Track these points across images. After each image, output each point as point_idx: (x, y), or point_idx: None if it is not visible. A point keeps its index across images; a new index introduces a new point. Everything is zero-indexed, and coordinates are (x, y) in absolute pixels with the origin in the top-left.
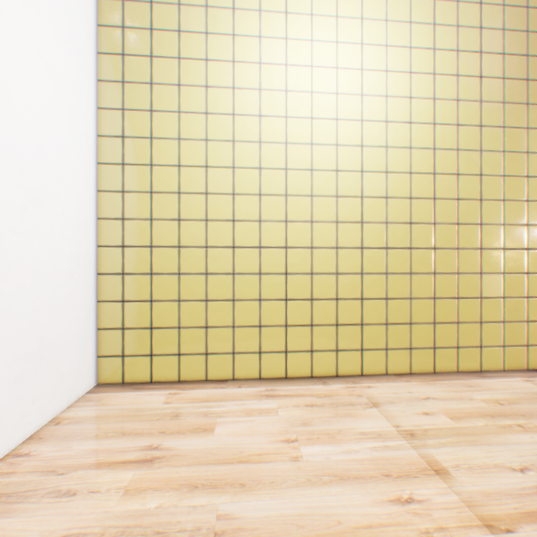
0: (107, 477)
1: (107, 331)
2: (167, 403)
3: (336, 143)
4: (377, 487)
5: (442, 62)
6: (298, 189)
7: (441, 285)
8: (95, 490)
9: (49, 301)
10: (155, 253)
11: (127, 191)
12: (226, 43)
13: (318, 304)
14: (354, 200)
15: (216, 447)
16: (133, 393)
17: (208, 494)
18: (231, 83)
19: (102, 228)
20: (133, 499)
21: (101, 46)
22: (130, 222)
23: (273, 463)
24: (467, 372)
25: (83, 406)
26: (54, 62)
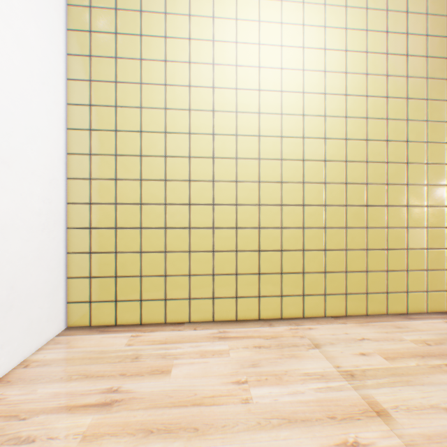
0: (67, 421)
1: (76, 279)
2: (129, 345)
3: (281, 112)
4: (323, 430)
5: (373, 42)
6: (247, 153)
7: (373, 238)
8: (53, 436)
9: (19, 253)
10: (119, 210)
11: (93, 154)
12: (183, 22)
13: (265, 255)
14: (296, 162)
15: (172, 389)
16: (99, 336)
17: (162, 440)
18: (187, 58)
19: (71, 187)
20: (90, 446)
21: (70, 23)
22: (97, 182)
23: (225, 406)
24: (395, 315)
25: (52, 349)
26: (23, 33)
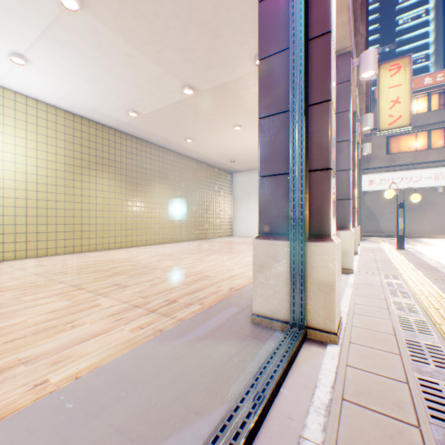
0: None
1: None
2: None
3: None
4: None
5: (43, 155)
6: None
7: (43, 228)
8: None
9: None
10: None
11: None
12: None
13: None
14: (2, 198)
15: None
16: None
17: None
18: None
19: None
20: None
21: None
22: None
23: None
24: (53, 256)
25: None
26: None
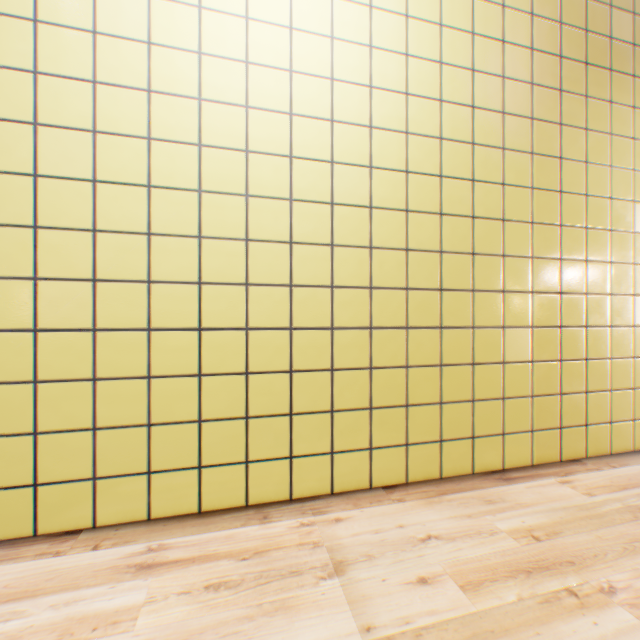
0: None
1: None
2: None
3: (291, 110)
4: None
5: (452, 9)
6: (222, 181)
7: (451, 345)
8: None
9: None
10: None
11: None
12: None
13: (259, 382)
14: (320, 207)
15: None
16: None
17: None
18: None
19: None
20: None
21: None
22: None
23: None
24: (486, 474)
25: None
26: None
